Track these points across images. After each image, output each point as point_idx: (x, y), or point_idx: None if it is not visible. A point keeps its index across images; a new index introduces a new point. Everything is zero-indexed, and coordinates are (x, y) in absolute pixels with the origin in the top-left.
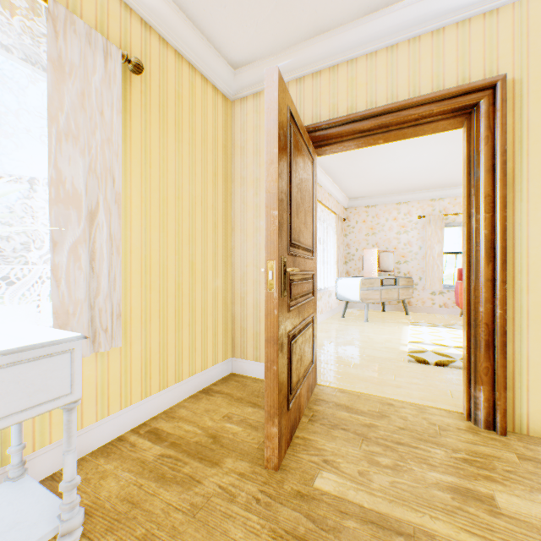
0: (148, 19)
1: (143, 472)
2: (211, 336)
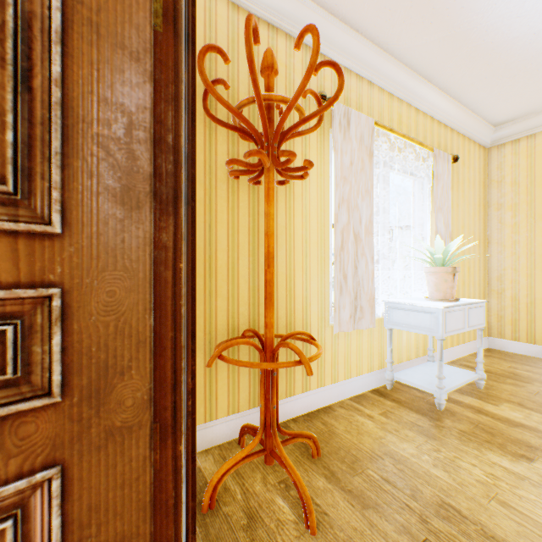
0: (453, 127)
1: None
2: None
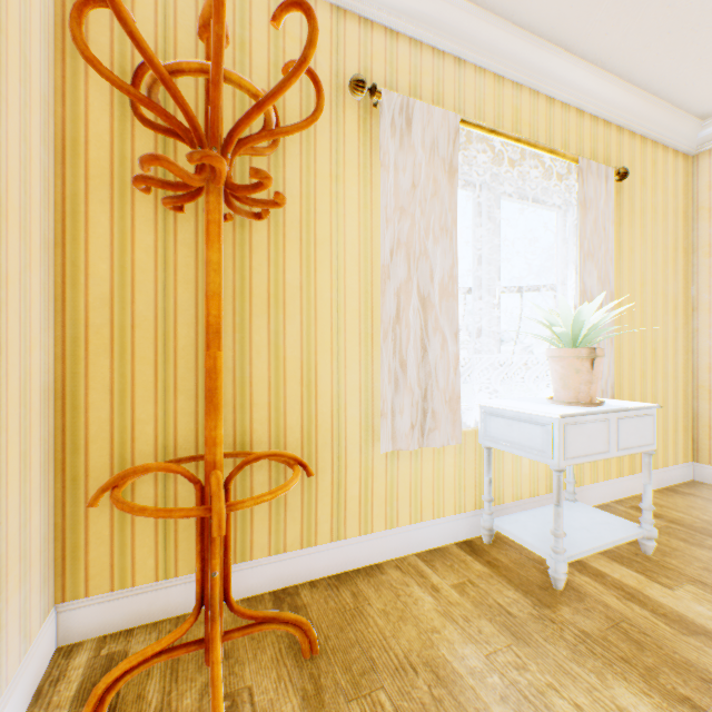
0: (622, 124)
1: (658, 532)
2: (670, 431)
